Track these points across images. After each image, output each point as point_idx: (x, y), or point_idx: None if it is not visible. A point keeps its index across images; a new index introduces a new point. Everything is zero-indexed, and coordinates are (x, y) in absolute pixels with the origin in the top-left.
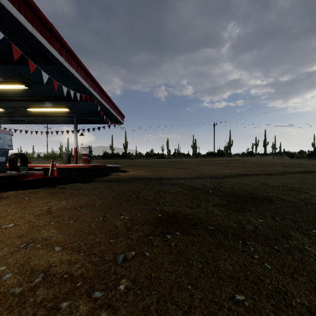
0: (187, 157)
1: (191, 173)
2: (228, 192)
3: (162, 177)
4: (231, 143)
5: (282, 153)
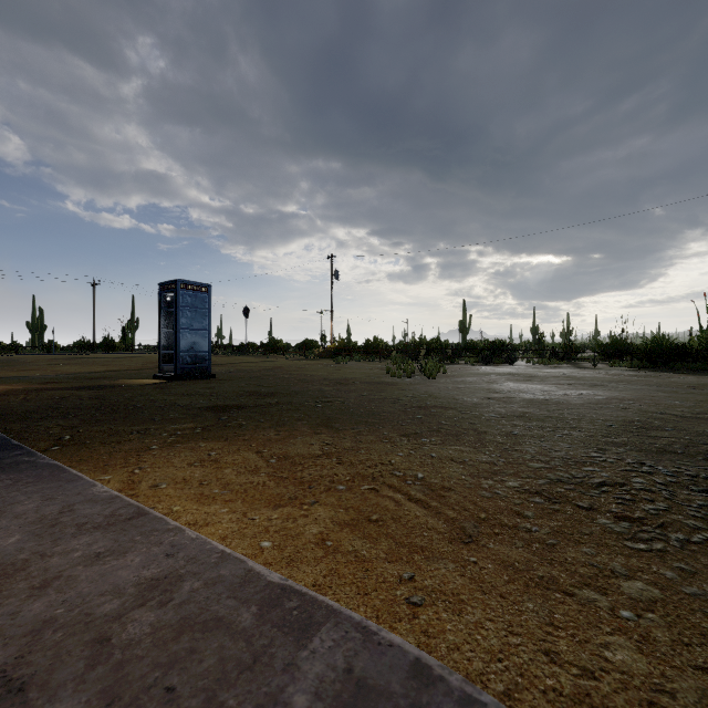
0: (19, 352)
1: (48, 373)
2: (88, 378)
3: (7, 377)
4: (137, 325)
5: (221, 346)
